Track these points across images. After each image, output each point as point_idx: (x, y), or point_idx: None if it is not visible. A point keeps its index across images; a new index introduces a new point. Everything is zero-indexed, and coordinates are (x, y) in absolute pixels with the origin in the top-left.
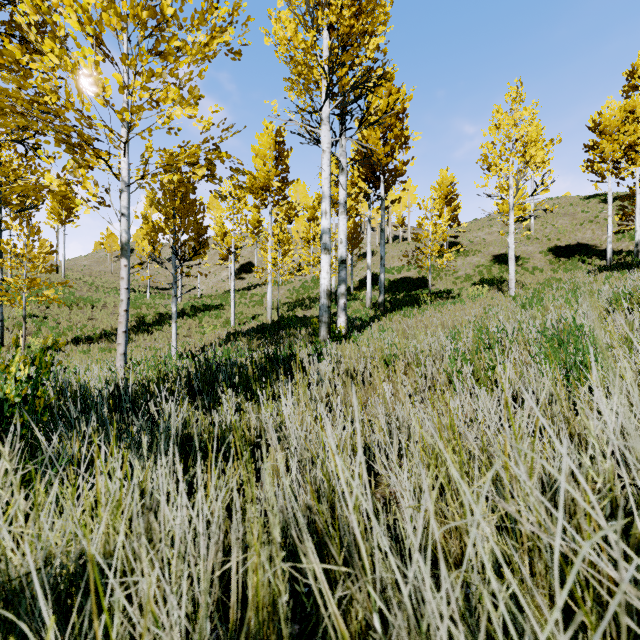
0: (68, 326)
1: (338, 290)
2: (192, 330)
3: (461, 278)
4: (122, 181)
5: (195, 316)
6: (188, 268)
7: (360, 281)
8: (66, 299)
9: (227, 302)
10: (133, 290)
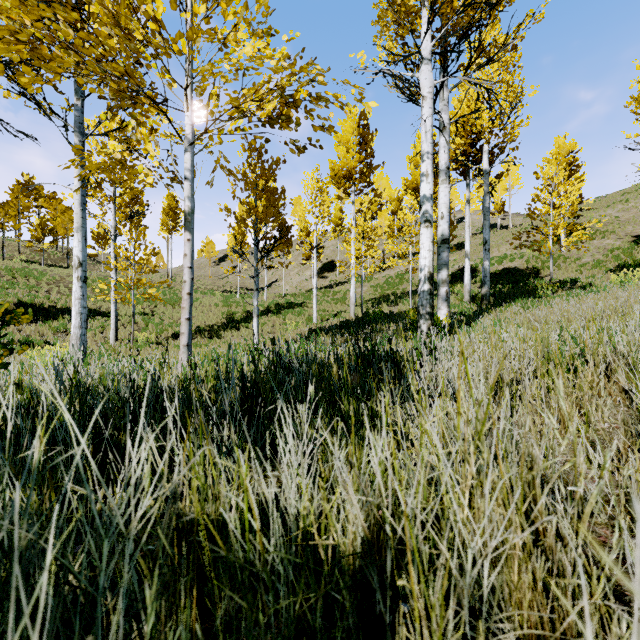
0: (170, 323)
1: (438, 276)
2: (276, 327)
3: (588, 265)
4: (185, 139)
5: (279, 313)
6: (269, 259)
7: (452, 275)
8: (170, 299)
9: (310, 300)
10: (226, 291)
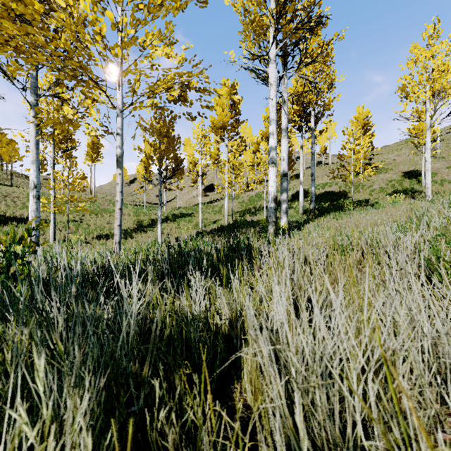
0: (95, 227)
1: (281, 197)
2: (173, 230)
3: (376, 190)
4: (117, 108)
5: (175, 221)
6: (169, 184)
7: (292, 195)
8: (94, 210)
9: (196, 211)
10: (136, 204)
